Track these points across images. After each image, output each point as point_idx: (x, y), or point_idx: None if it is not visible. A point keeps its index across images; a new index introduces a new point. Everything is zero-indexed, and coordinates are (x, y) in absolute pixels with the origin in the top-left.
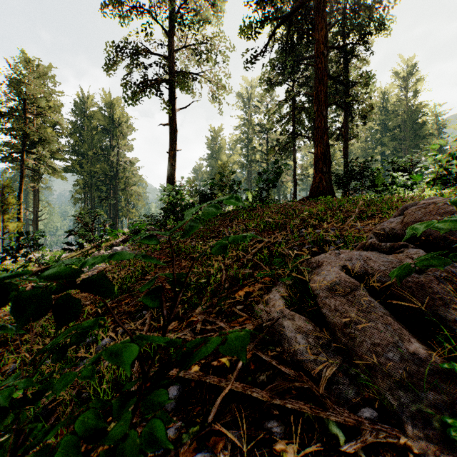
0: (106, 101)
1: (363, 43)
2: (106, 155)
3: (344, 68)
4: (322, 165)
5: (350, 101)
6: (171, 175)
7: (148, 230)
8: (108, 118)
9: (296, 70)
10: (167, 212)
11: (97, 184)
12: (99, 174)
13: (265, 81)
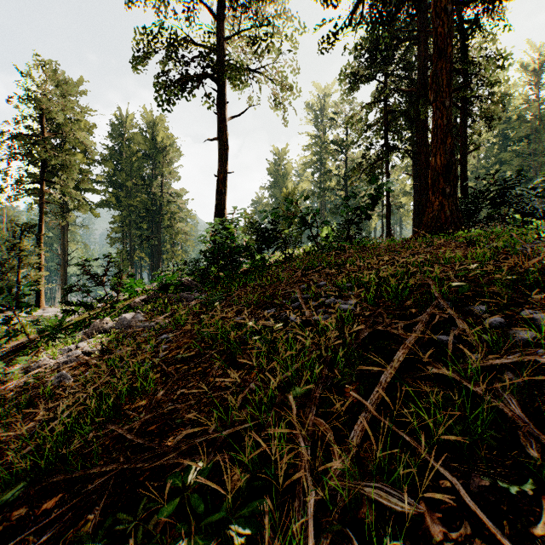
0: (147, 120)
1: (493, 10)
2: (147, 185)
3: (463, 48)
4: (444, 183)
5: (471, 96)
6: (220, 206)
7: (183, 284)
8: (150, 141)
9: (390, 59)
10: (209, 257)
11: (137, 221)
12: (139, 209)
13: (347, 77)
